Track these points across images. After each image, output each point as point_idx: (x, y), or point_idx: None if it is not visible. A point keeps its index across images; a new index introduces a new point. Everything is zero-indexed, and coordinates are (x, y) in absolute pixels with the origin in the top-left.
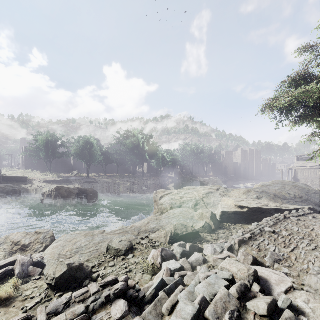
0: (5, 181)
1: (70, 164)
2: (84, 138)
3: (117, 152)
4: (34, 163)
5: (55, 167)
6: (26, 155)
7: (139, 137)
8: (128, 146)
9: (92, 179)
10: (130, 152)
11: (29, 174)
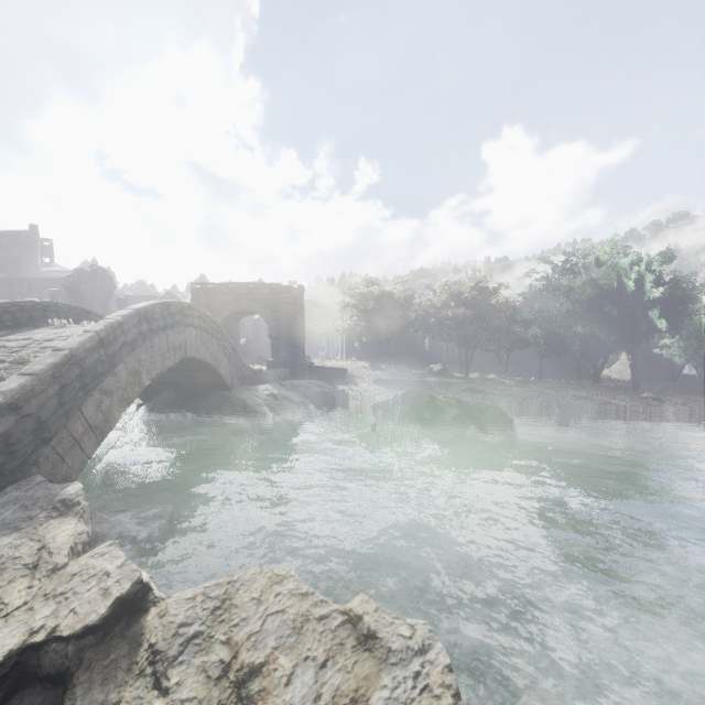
0: (312, 376)
1: (422, 350)
2: (454, 285)
3: (542, 314)
4: (359, 344)
5: (394, 356)
6: (346, 328)
7: (624, 261)
8: (580, 294)
9: (478, 384)
10: (584, 313)
11: (351, 366)
